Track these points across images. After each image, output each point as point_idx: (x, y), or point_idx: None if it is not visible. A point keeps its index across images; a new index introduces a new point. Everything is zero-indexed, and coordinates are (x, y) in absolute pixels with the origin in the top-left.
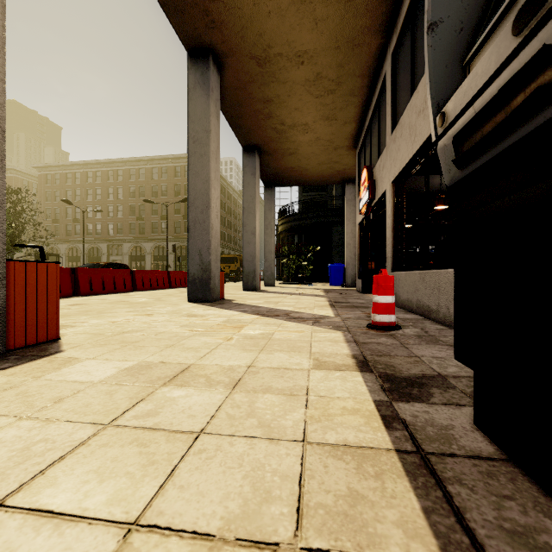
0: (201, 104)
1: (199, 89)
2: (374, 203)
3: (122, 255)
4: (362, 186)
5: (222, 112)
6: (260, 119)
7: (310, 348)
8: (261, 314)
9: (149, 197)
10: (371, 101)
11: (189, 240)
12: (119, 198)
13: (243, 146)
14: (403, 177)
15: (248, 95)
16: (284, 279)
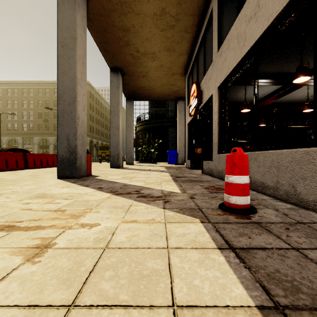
0: (68, 16)
1: (67, 3)
2: (201, 107)
3: (32, 144)
4: (192, 96)
5: (92, 36)
6: (121, 45)
7: (170, 279)
8: (114, 191)
9: (52, 107)
10: (198, 37)
11: (58, 127)
12: (31, 107)
13: (110, 67)
14: (228, 81)
15: (111, 22)
16: (139, 160)
